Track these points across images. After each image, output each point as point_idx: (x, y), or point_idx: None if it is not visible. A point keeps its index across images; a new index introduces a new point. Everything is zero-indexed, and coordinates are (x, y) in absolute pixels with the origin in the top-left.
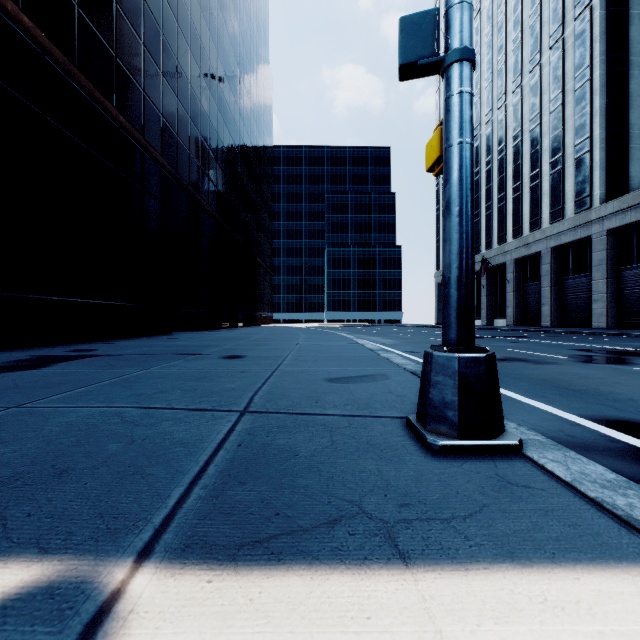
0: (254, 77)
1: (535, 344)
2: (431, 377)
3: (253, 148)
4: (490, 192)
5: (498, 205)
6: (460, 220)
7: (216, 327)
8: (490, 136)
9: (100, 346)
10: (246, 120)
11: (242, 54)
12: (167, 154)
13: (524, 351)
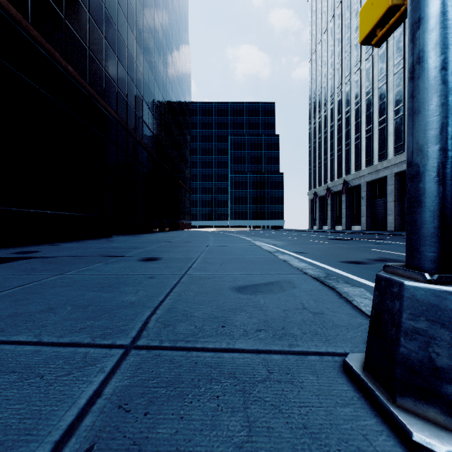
0: (177, 49)
1: (394, 245)
2: (403, 320)
3: (176, 100)
4: (349, 133)
5: (355, 142)
6: (447, 75)
7: (148, 231)
8: (349, 92)
9: (45, 248)
10: (171, 79)
11: (168, 31)
12: (108, 99)
13: (392, 252)
